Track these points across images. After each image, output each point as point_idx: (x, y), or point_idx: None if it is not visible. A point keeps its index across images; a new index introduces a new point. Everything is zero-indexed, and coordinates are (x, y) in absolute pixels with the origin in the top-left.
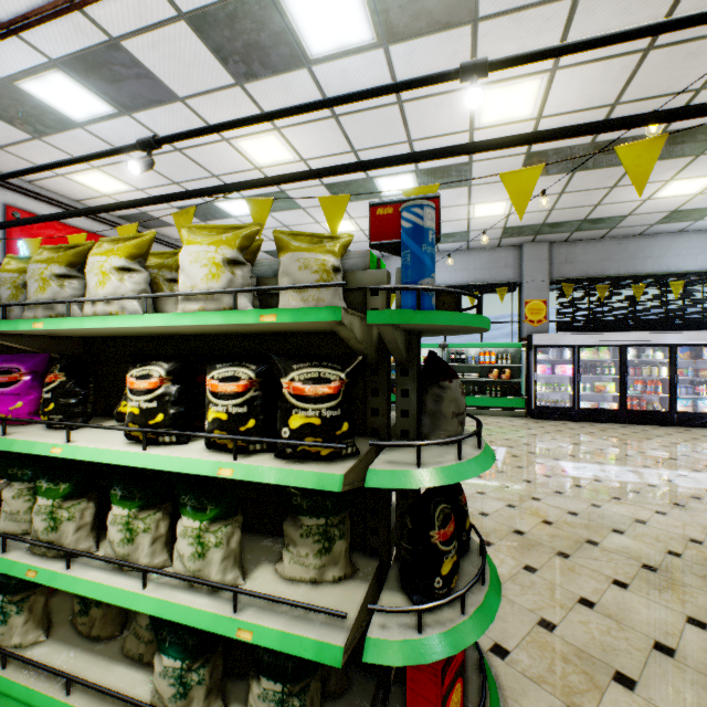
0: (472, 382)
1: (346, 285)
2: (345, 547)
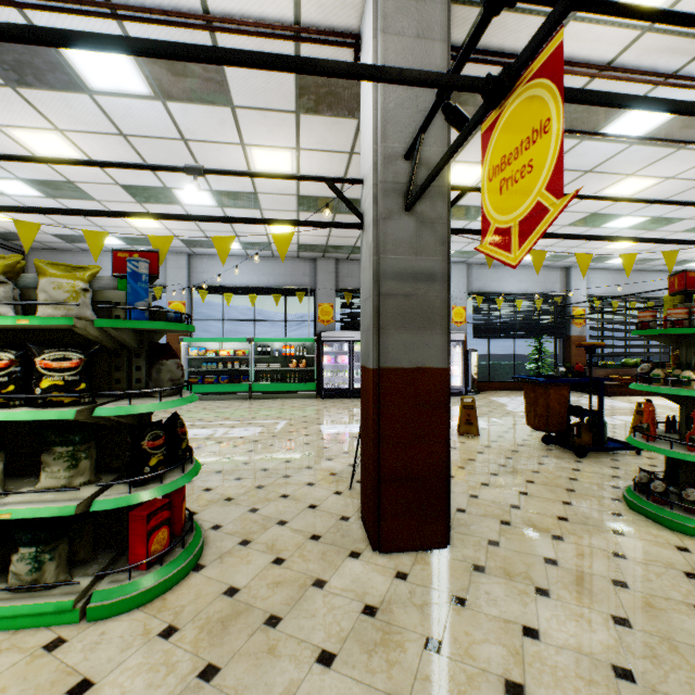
0: (277, 371)
1: (80, 305)
2: (90, 464)
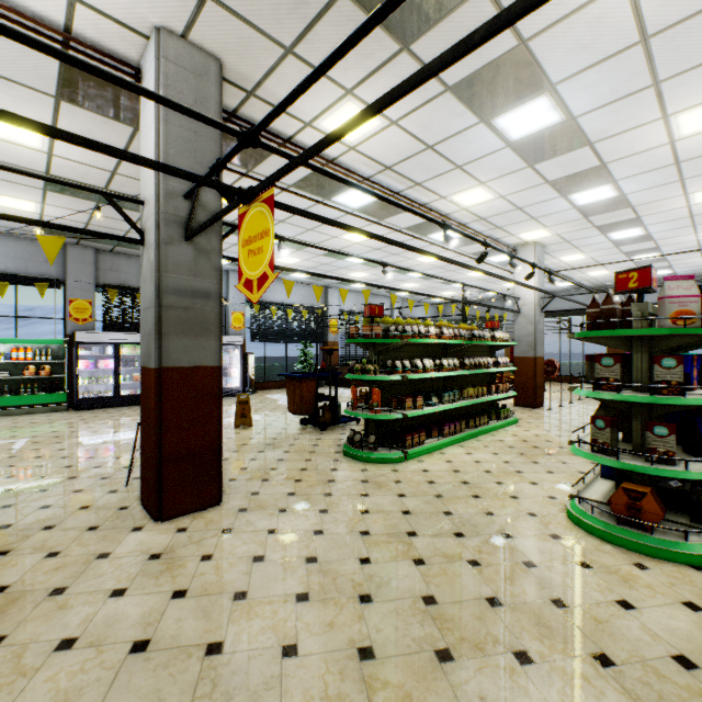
0: (2, 382)
1: None
2: None
